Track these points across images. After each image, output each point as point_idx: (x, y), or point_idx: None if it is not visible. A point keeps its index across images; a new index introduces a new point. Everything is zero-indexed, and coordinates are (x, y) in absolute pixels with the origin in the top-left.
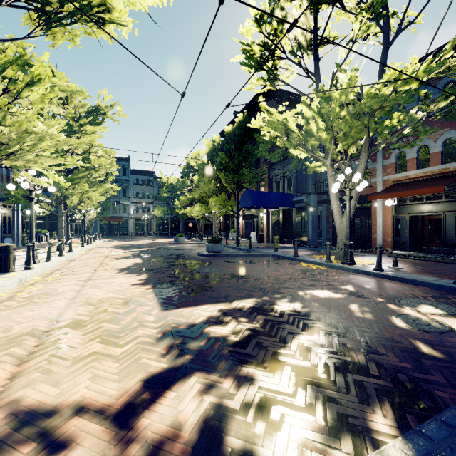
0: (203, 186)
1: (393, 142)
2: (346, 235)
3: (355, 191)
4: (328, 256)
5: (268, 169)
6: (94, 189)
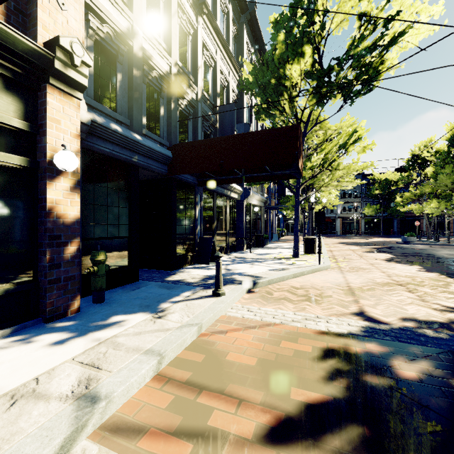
0: (443, 178)
1: None
2: None
3: None
4: None
5: None
6: None
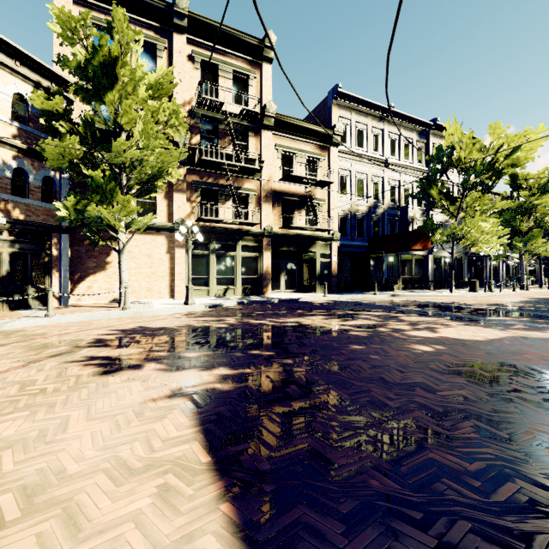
0: None
1: None
2: None
3: None
4: None
5: None
6: None
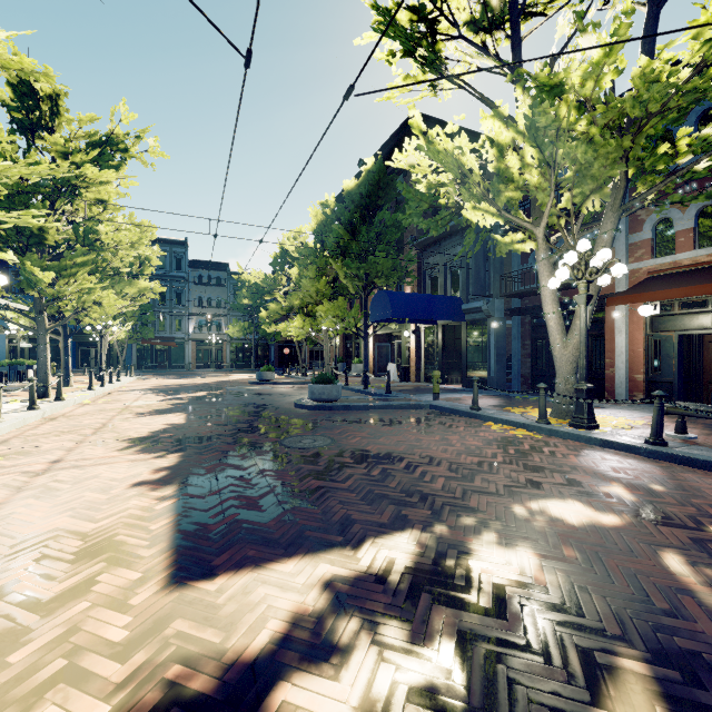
0: (307, 285)
1: (668, 191)
2: (580, 371)
3: (592, 286)
4: (543, 411)
5: (418, 257)
6: (119, 290)
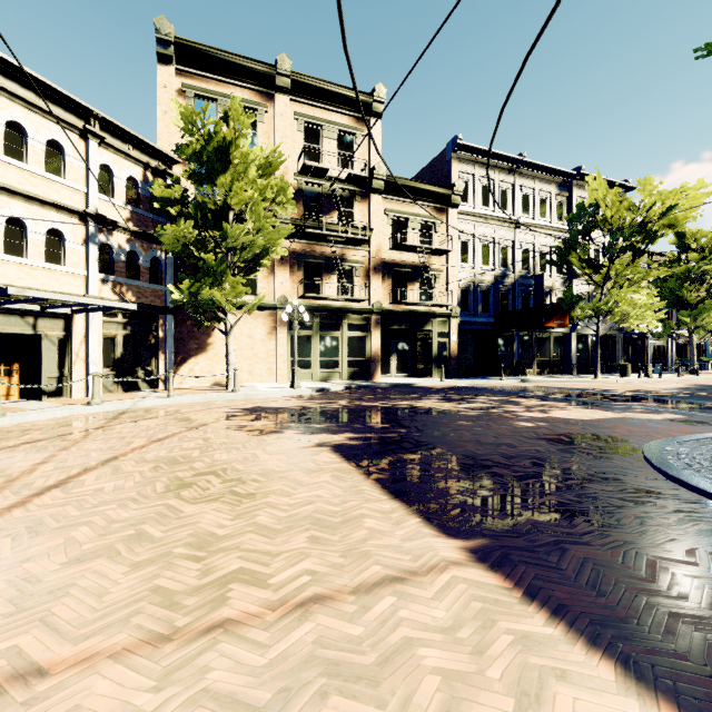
0: None
1: None
2: None
3: None
4: None
5: None
6: None
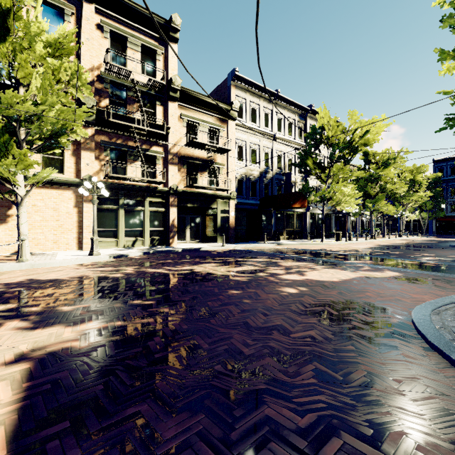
0: None
1: None
2: None
3: None
4: None
5: None
6: (408, 199)
